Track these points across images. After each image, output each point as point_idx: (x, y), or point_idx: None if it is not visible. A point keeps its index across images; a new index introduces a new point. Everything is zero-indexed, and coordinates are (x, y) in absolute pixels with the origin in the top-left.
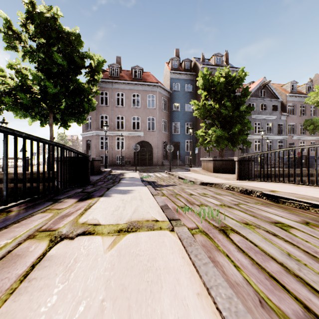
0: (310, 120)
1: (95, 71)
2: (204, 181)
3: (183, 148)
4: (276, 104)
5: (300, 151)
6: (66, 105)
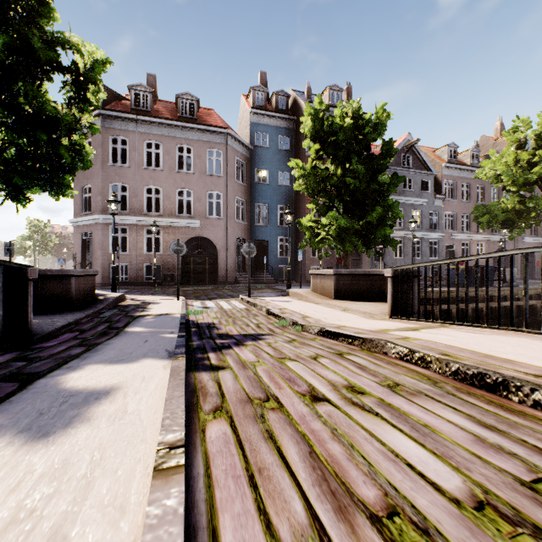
0: (482, 206)
1: (87, 81)
2: (323, 322)
3: (274, 252)
4: (427, 180)
5: None
6: (17, 152)
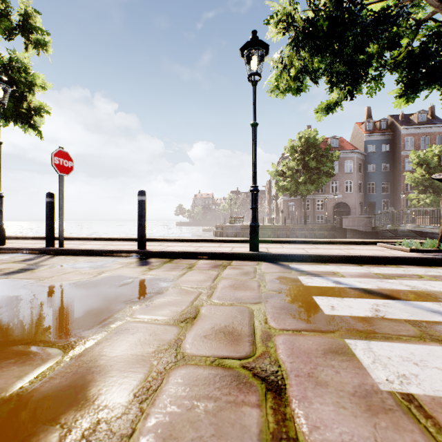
0: None
1: (333, 161)
2: None
3: (378, 208)
4: None
5: None
6: None
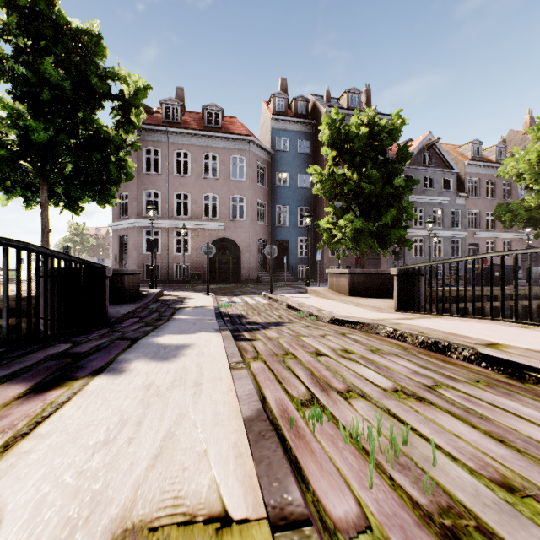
0: (505, 205)
1: (131, 106)
2: (335, 314)
3: (293, 252)
4: (449, 179)
5: (529, 258)
6: (75, 169)
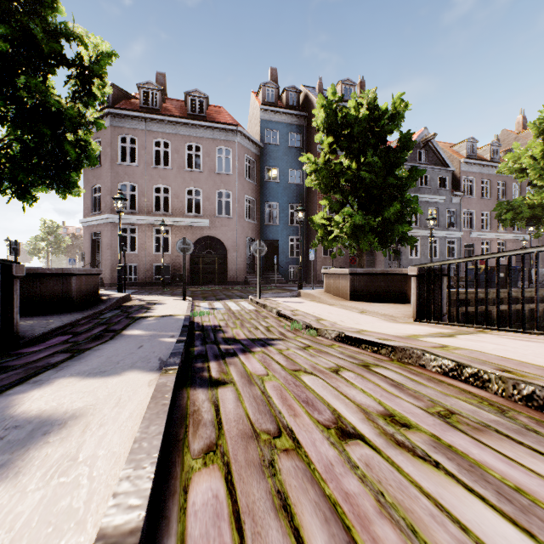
0: (506, 203)
1: (92, 75)
2: (340, 325)
3: (284, 252)
4: (444, 177)
5: None
6: (22, 149)
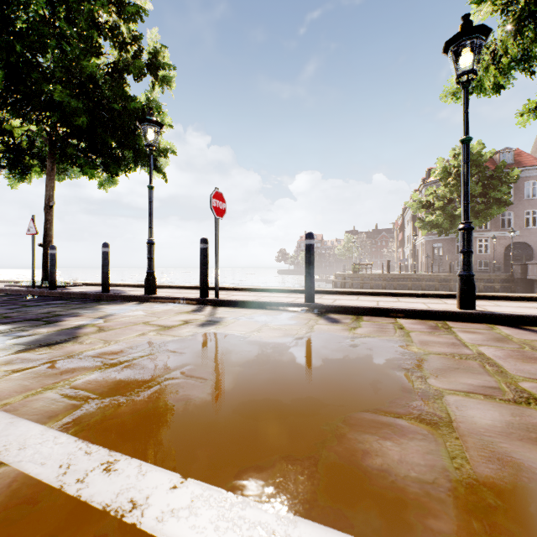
0: None
1: (508, 183)
2: None
3: None
4: None
5: None
6: None
